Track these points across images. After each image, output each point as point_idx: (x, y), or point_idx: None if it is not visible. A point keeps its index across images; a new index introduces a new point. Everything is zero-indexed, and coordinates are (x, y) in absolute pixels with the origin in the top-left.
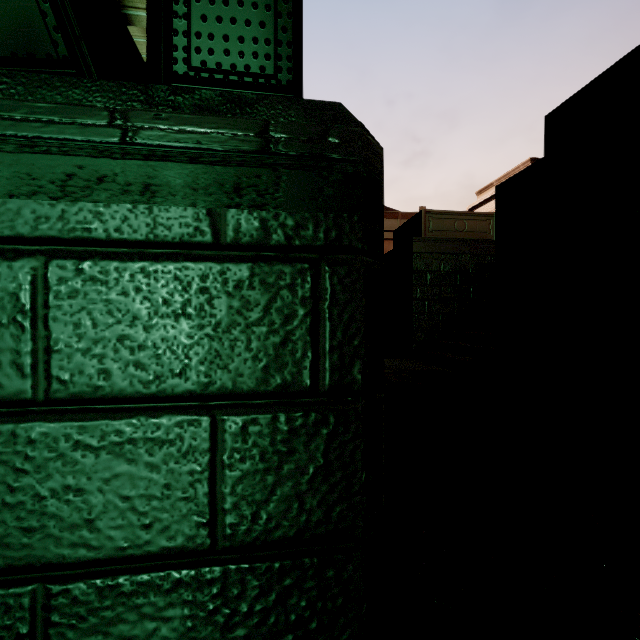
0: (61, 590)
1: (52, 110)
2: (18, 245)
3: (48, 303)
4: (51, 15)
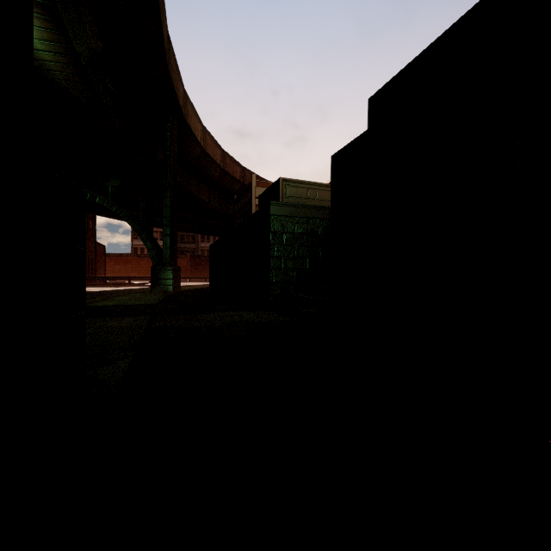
0: None
1: None
2: None
3: None
4: None
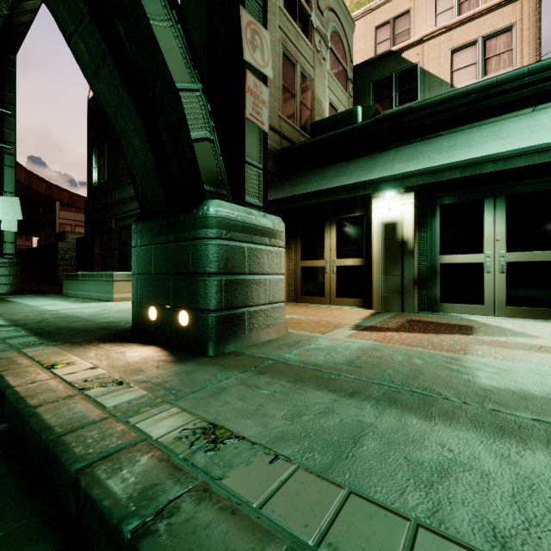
0: None
1: None
2: None
3: None
4: None
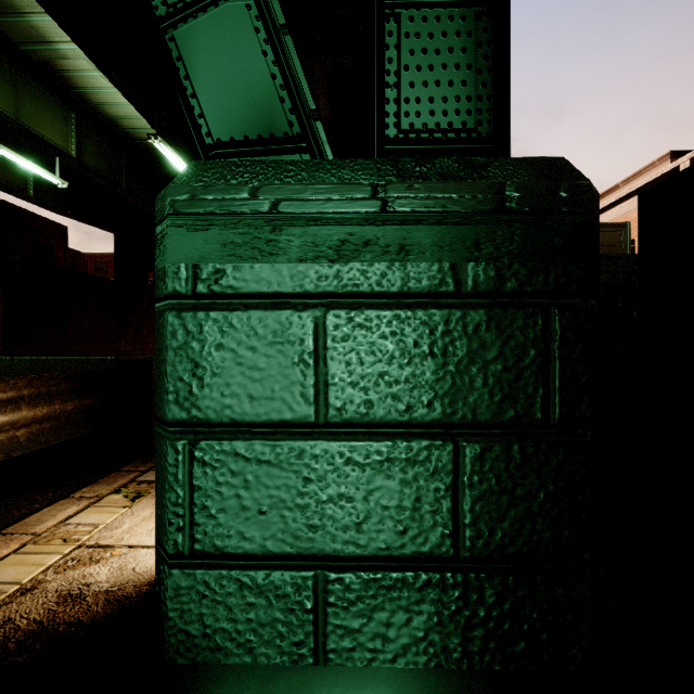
0: (336, 577)
1: (330, 190)
2: (305, 299)
3: (327, 345)
4: (287, 100)
